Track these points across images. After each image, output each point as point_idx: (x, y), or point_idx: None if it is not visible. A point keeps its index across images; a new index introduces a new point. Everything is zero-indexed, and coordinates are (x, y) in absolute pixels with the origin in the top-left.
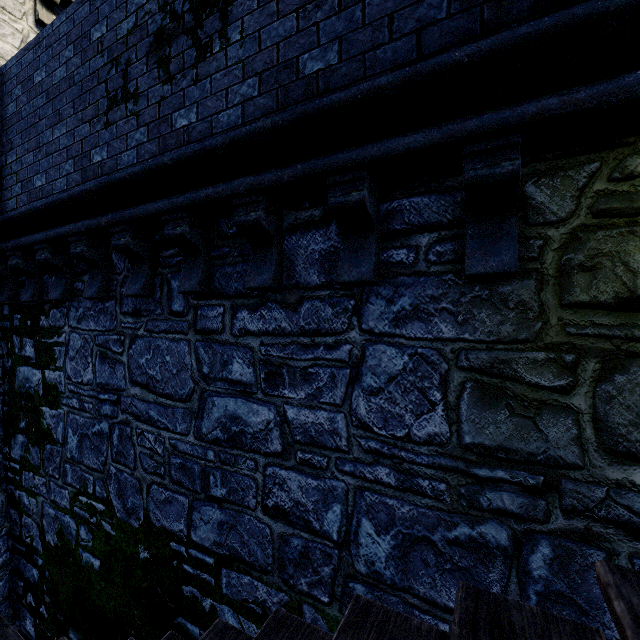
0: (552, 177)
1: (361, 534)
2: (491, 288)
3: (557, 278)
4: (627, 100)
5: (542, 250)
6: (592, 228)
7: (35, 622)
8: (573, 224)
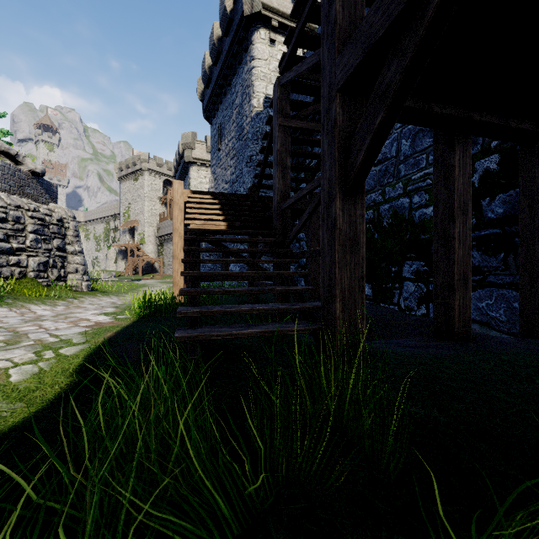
0: None
1: (401, 146)
2: None
3: None
4: None
5: None
6: None
7: (304, 279)
8: None
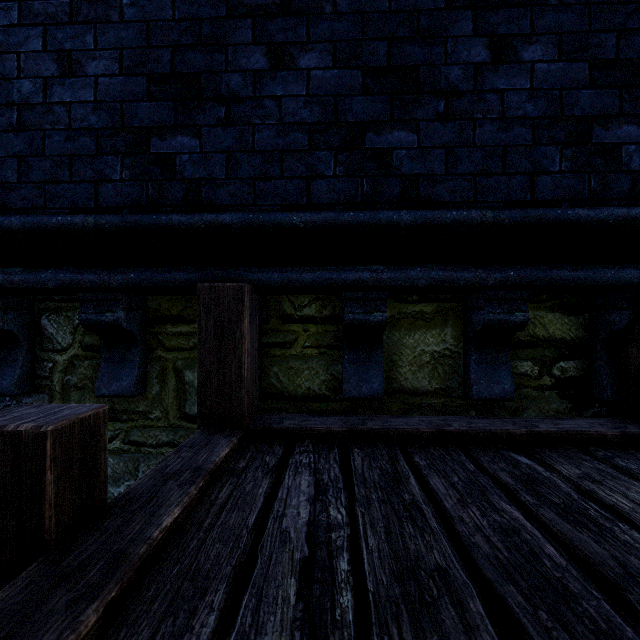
0: (59, 315)
1: None
2: (18, 399)
3: (62, 394)
4: (46, 288)
5: (52, 371)
6: (82, 358)
7: None
8: (71, 353)
